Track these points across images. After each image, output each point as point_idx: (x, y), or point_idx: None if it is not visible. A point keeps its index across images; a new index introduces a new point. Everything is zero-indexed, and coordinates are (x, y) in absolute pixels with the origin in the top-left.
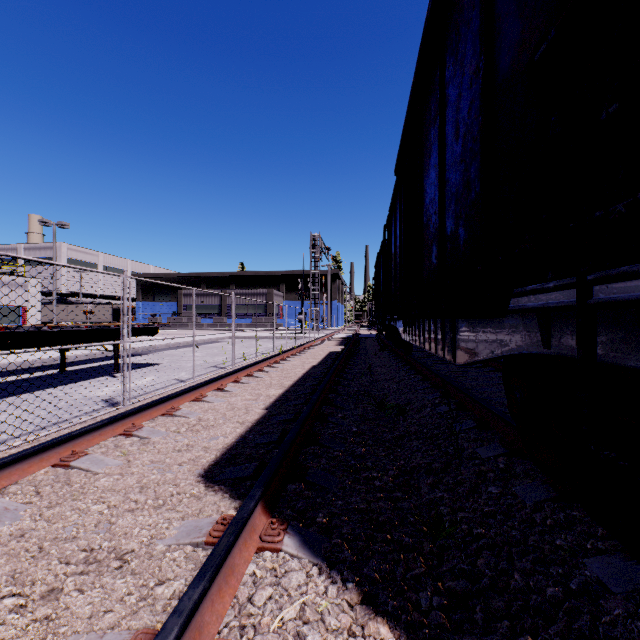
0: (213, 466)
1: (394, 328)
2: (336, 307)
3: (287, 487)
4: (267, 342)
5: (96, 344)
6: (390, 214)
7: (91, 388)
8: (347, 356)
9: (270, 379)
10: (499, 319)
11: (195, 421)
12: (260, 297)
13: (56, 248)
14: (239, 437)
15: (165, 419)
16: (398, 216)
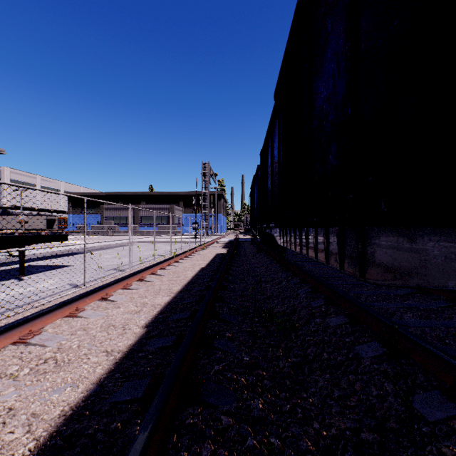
0: None
1: (269, 235)
2: (221, 218)
3: None
4: (168, 245)
5: None
6: (266, 140)
7: None
8: (231, 258)
9: (160, 283)
10: None
11: (50, 353)
12: (164, 211)
13: (0, 171)
14: (95, 385)
15: (13, 350)
16: (275, 138)
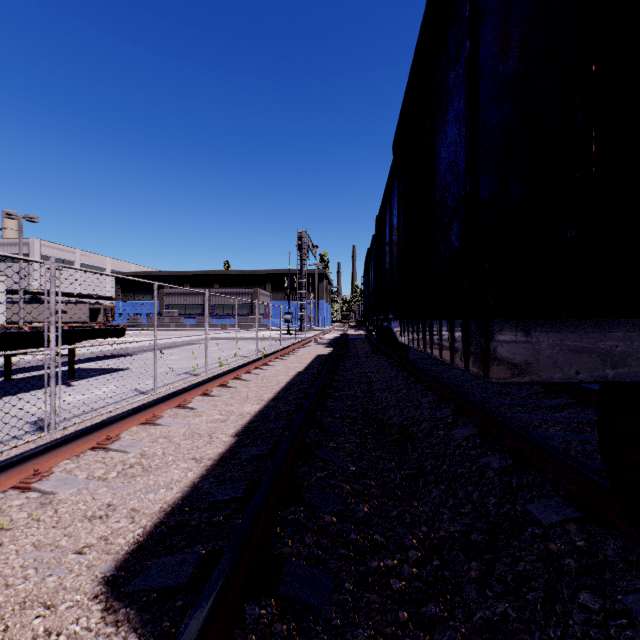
0: (133, 554)
1: (387, 329)
2: (323, 307)
3: (245, 612)
4: (251, 343)
5: (3, 353)
6: (384, 203)
7: (35, 401)
8: (336, 360)
9: (247, 390)
10: (597, 320)
11: (134, 458)
12: (245, 296)
13: (28, 244)
14: (189, 487)
15: (94, 456)
16: (395, 203)
